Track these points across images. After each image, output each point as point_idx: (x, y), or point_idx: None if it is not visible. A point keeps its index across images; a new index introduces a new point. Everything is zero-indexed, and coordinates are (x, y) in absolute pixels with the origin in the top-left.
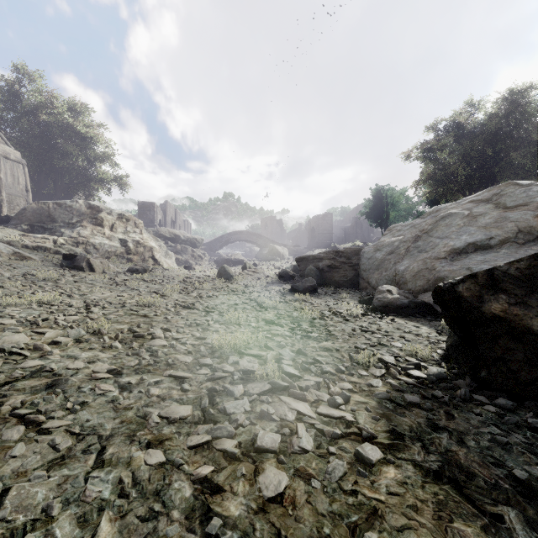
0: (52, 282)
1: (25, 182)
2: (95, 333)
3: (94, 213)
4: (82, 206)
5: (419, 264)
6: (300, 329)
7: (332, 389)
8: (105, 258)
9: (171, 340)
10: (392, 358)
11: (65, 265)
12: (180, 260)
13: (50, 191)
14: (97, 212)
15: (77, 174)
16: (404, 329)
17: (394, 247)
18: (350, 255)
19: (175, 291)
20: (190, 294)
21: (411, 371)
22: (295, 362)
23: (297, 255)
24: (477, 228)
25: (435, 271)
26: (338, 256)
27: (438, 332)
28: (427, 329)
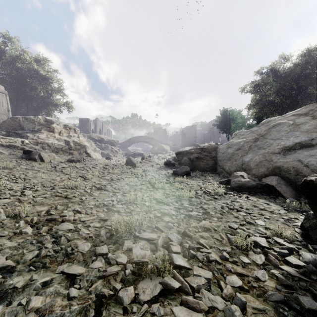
0: (9, 170)
1: (7, 105)
2: (16, 216)
3: (48, 124)
4: (41, 119)
5: (259, 157)
6: (182, 208)
7: (225, 291)
8: (55, 152)
9: (78, 222)
10: (264, 240)
11: (24, 157)
12: (104, 153)
13: (25, 111)
14: (50, 123)
15: (41, 101)
16: (259, 206)
17: (240, 145)
18: (211, 151)
19: (95, 175)
20: (105, 177)
21: (288, 257)
22: (182, 246)
23: (175, 150)
24: (300, 132)
25: (272, 162)
26: (202, 151)
27: (286, 209)
28: (275, 205)
